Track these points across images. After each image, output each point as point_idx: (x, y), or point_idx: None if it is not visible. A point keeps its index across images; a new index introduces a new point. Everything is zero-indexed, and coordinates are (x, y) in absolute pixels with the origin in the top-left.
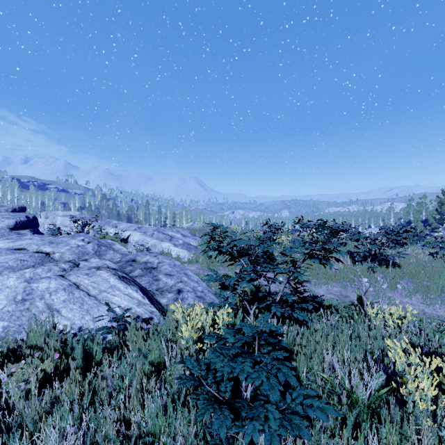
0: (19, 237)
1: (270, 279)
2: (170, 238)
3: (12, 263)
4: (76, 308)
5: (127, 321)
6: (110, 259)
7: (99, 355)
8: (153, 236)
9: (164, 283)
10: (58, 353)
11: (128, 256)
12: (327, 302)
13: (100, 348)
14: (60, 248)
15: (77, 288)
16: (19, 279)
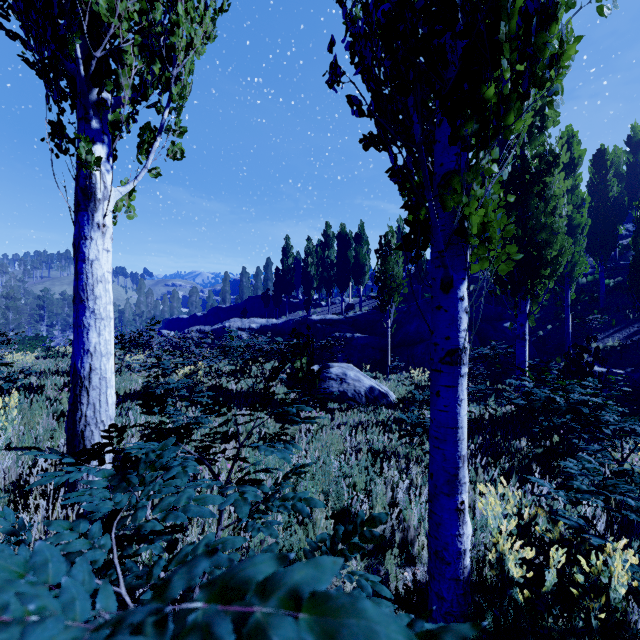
0: None
1: None
2: None
3: None
4: None
5: None
6: None
7: None
8: None
9: None
10: None
11: None
12: None
13: None
14: None
15: None
16: None
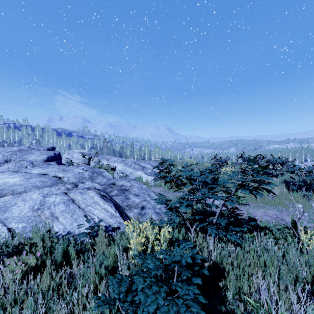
0: (47, 166)
1: (205, 205)
2: (142, 168)
3: (38, 183)
4: (68, 216)
5: (99, 229)
6: (99, 182)
7: (73, 255)
8: (131, 166)
9: (132, 201)
10: (39, 253)
11: (110, 180)
12: (263, 224)
13: (78, 248)
14: (68, 174)
15: (73, 202)
16: (40, 194)
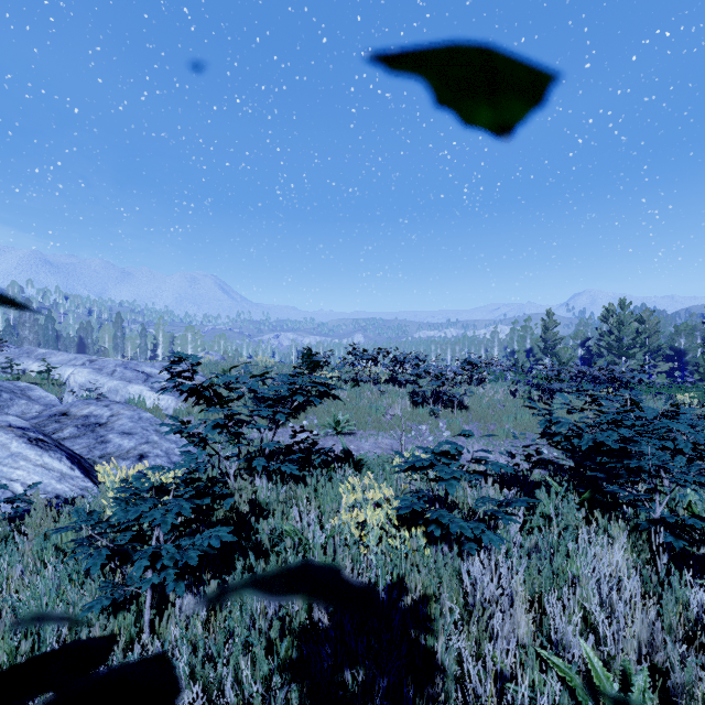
0: None
1: (247, 424)
2: (145, 377)
3: None
4: None
5: (32, 501)
6: (20, 414)
7: None
8: (114, 374)
9: (116, 446)
10: None
11: (55, 407)
12: (361, 457)
13: None
14: None
15: None
16: None
